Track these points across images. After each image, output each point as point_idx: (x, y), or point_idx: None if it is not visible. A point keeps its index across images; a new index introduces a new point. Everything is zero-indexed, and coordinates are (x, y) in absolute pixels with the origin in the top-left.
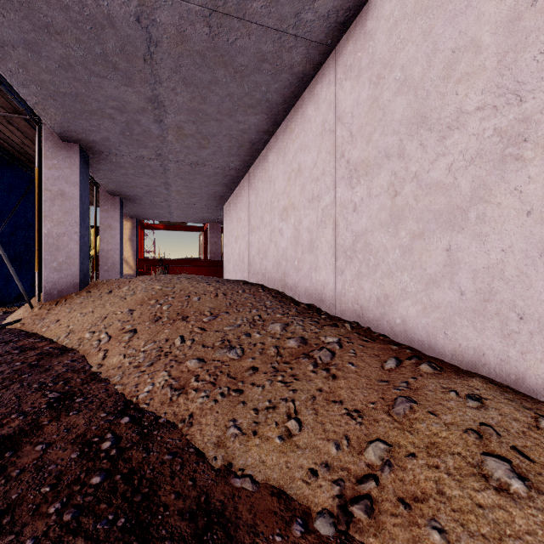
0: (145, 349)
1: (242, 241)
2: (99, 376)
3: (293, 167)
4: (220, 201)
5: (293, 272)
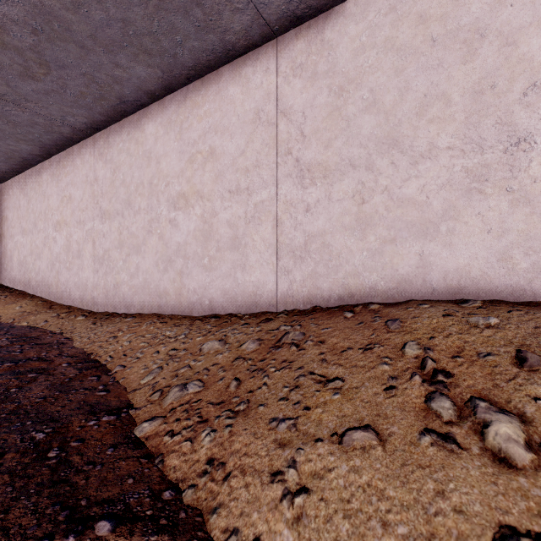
0: None
1: None
2: None
3: (4, 215)
4: None
5: (4, 271)
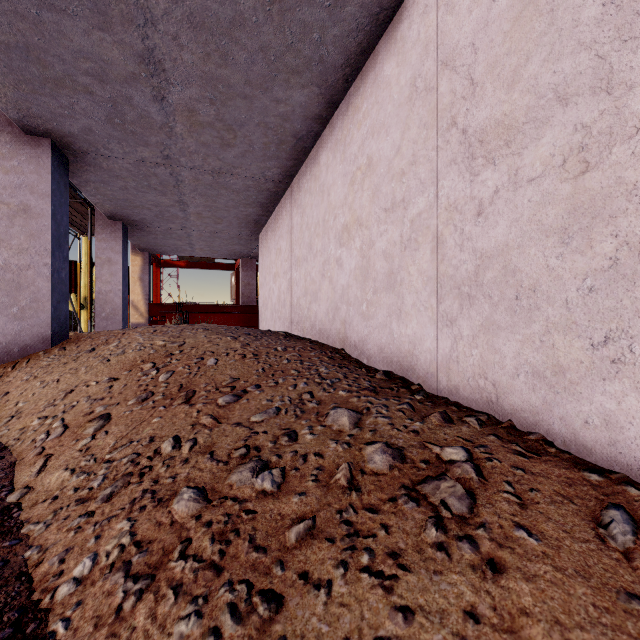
0: (112, 457)
1: (283, 279)
2: (12, 519)
3: (359, 164)
4: (254, 229)
5: (359, 321)
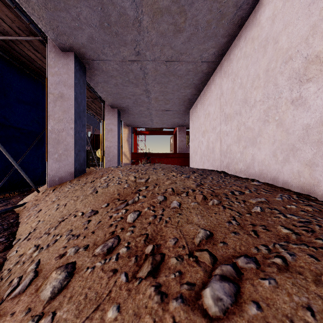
0: None
1: (211, 133)
2: None
3: None
4: (188, 106)
5: None
